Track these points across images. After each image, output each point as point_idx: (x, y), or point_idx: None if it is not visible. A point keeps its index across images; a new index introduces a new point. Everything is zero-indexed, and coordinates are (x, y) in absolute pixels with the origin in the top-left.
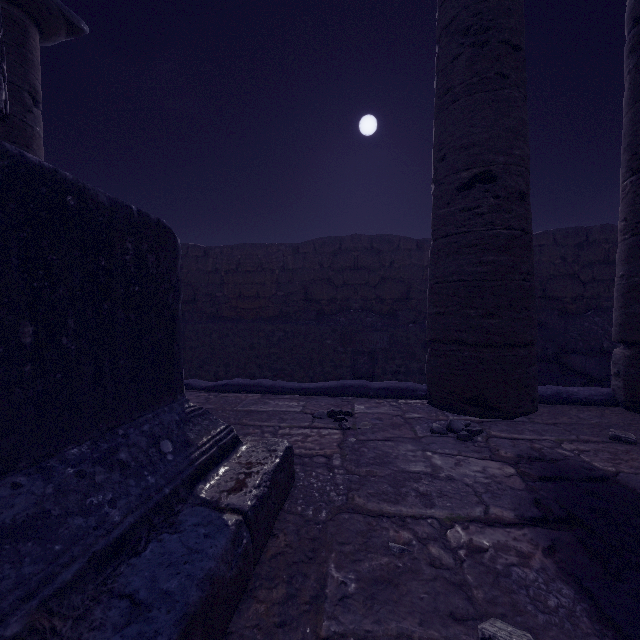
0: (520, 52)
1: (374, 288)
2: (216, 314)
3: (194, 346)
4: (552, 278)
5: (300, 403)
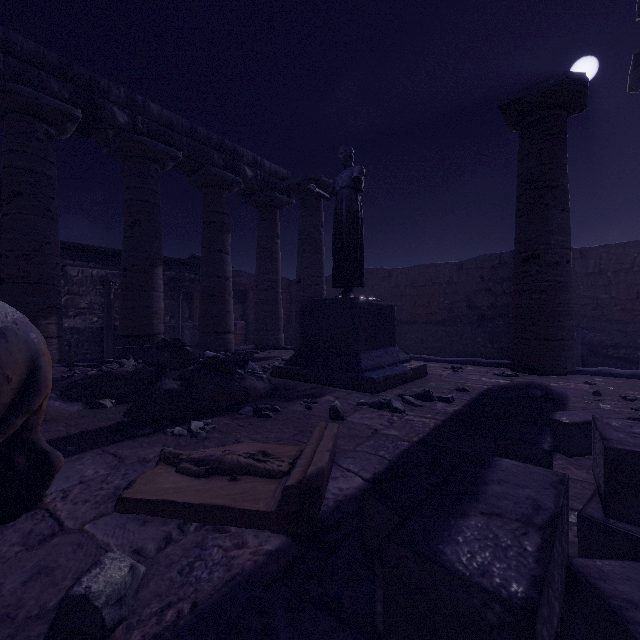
0: (558, 188)
1: None
2: (397, 318)
3: None
4: None
5: (441, 365)
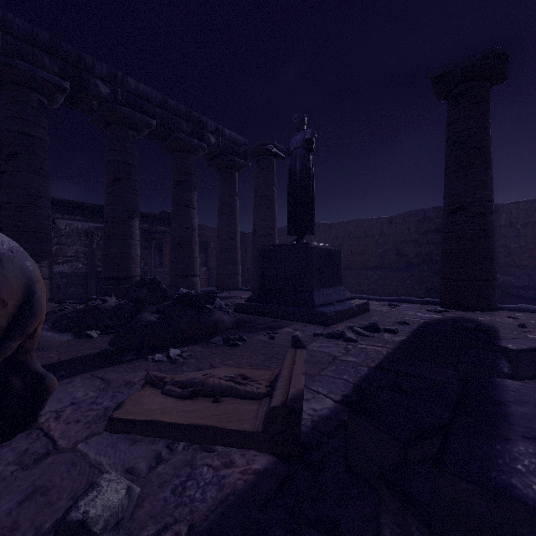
0: (483, 149)
1: None
2: None
3: None
4: None
5: (378, 303)
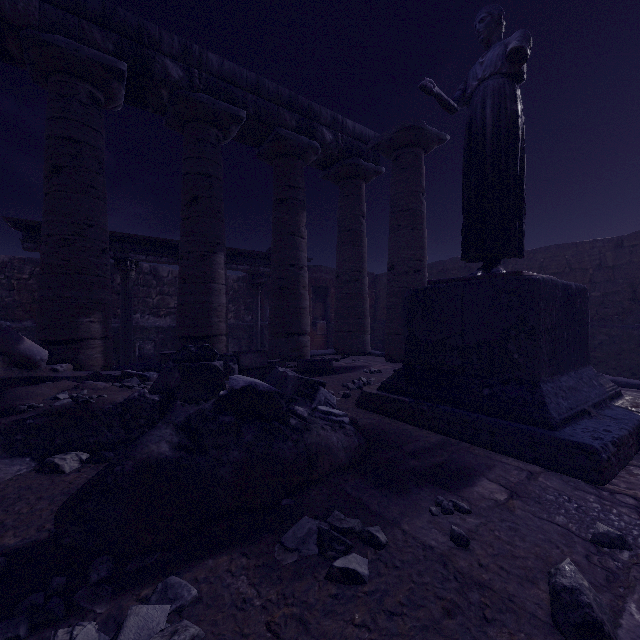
0: None
1: None
2: None
3: None
4: None
5: None
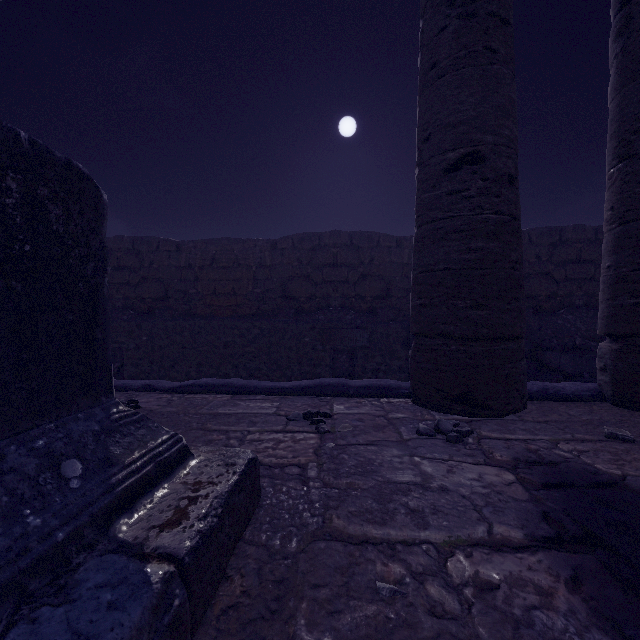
0: (509, 27)
1: (354, 285)
2: (189, 312)
3: (164, 345)
4: (527, 276)
5: (274, 404)
